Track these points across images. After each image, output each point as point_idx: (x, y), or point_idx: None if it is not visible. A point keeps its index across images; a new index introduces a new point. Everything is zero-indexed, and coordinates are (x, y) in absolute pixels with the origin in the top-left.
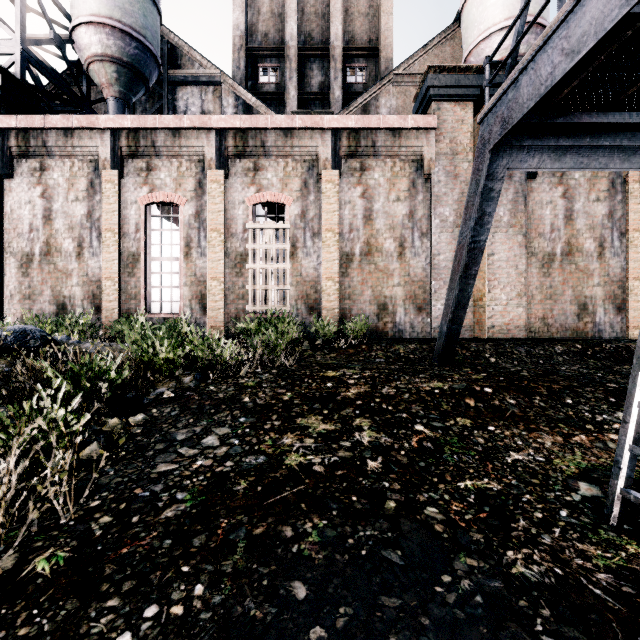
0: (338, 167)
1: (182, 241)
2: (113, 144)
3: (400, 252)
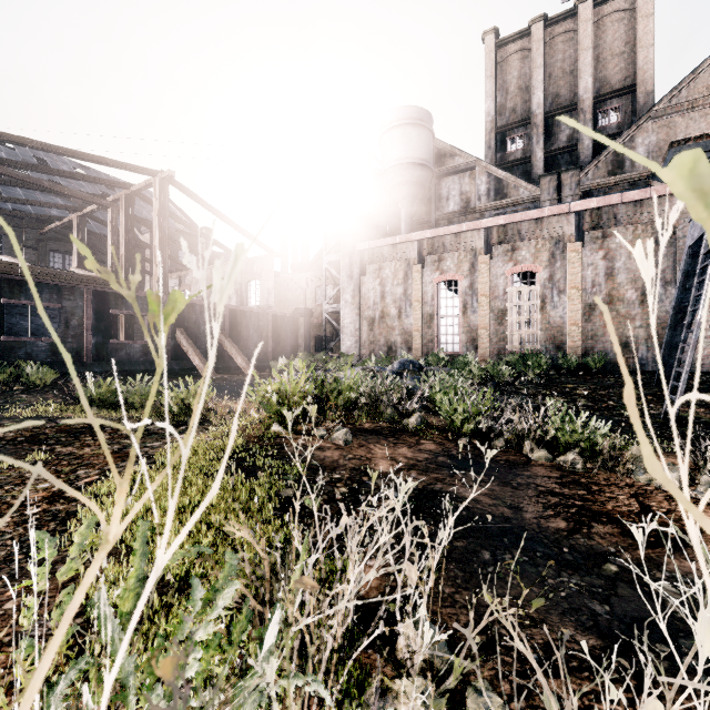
0: (581, 239)
1: (461, 304)
2: (419, 249)
3: (642, 300)
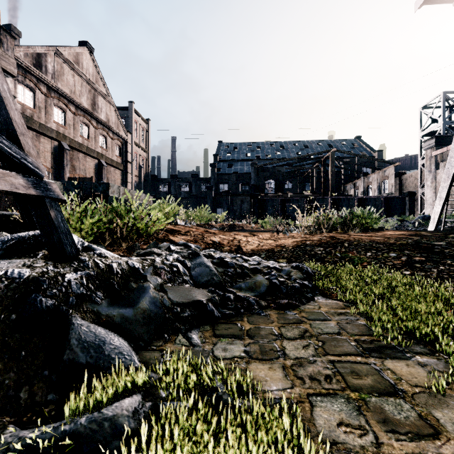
0: None
1: None
2: None
3: None
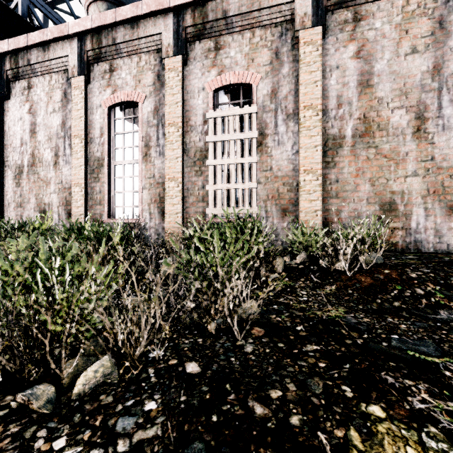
0: (321, 21)
1: (141, 141)
2: (80, 50)
3: (417, 127)
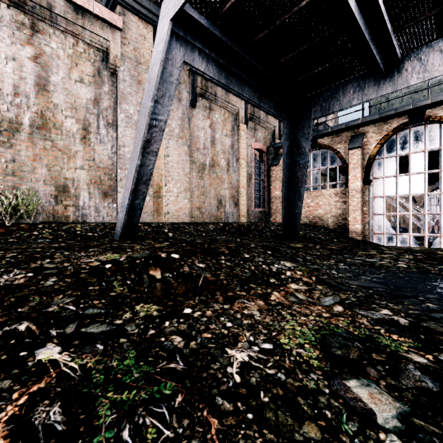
0: None
1: None
2: None
3: (84, 135)
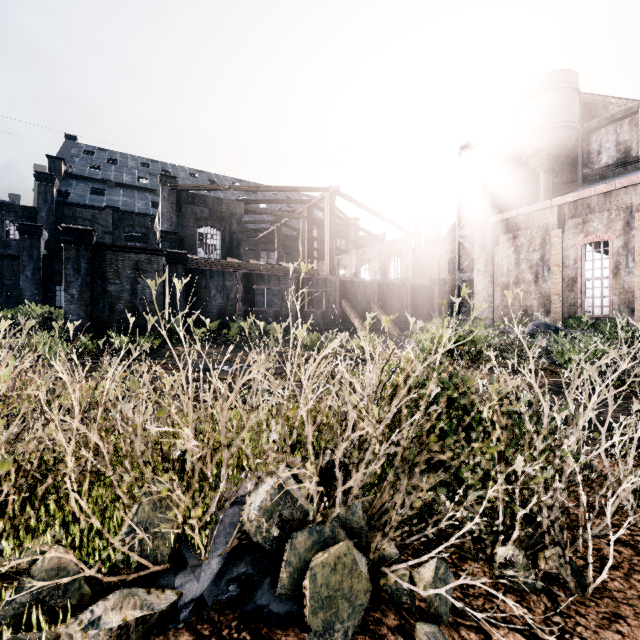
0: None
1: (611, 265)
2: (558, 214)
3: None
